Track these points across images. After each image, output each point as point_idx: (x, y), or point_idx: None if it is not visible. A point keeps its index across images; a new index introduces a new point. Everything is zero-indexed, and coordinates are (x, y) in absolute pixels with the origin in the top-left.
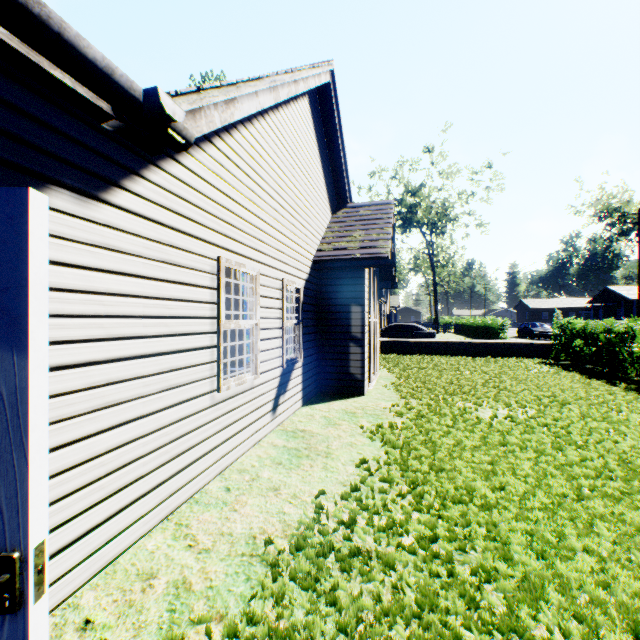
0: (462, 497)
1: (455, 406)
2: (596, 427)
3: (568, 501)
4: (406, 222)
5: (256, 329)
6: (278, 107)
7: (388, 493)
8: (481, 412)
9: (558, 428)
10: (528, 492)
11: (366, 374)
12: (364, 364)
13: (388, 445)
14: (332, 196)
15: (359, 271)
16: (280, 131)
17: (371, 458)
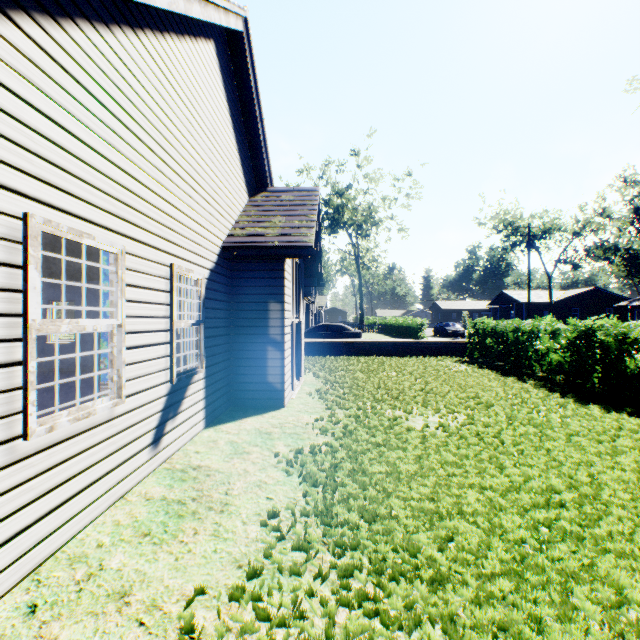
0: (405, 567)
1: (385, 416)
2: (526, 433)
3: (528, 548)
4: (333, 223)
5: (119, 332)
6: (164, 32)
7: (303, 573)
8: (412, 421)
9: (490, 436)
10: (482, 542)
11: (287, 382)
12: (285, 371)
13: (308, 483)
14: (250, 176)
15: (279, 262)
16: (167, 66)
17: (284, 506)
